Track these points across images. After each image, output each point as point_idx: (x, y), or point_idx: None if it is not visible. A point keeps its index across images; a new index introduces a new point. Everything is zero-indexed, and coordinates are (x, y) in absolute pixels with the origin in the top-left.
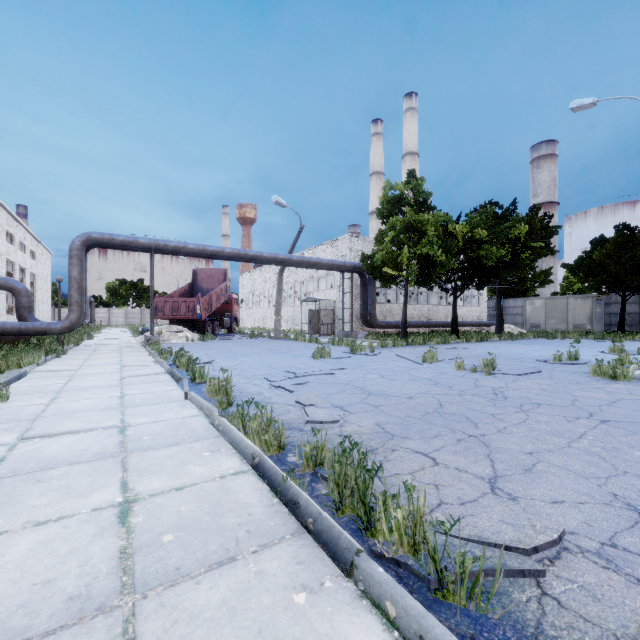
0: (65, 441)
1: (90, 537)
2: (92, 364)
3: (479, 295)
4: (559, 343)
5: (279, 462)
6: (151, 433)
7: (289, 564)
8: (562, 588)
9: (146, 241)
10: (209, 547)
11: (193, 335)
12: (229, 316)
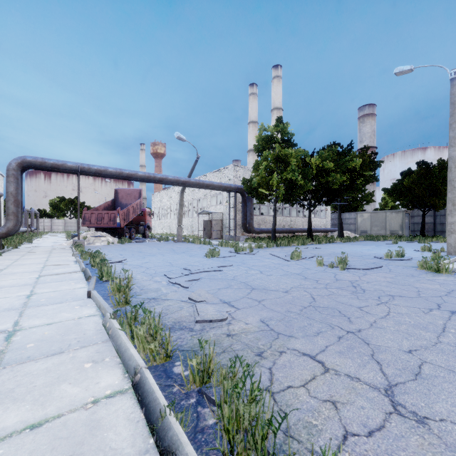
0: None
1: None
2: (19, 264)
3: (325, 210)
4: (383, 244)
5: (164, 374)
6: (38, 338)
7: None
8: None
9: (73, 164)
10: None
11: (113, 239)
12: (143, 225)
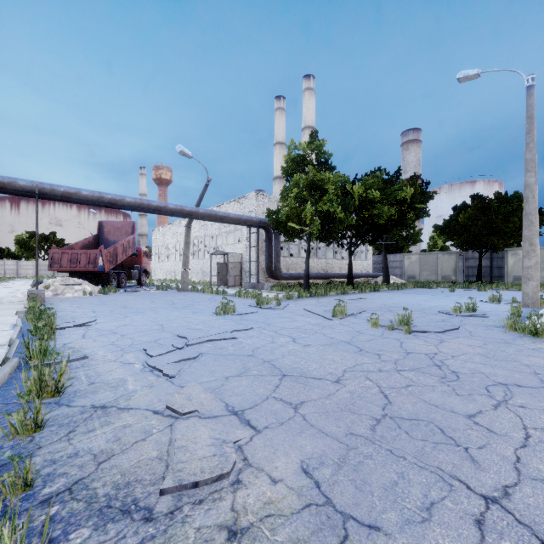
0: None
1: None
2: None
3: (366, 251)
4: (438, 292)
5: None
6: None
7: None
8: None
9: (27, 183)
10: None
11: (93, 288)
12: (138, 268)
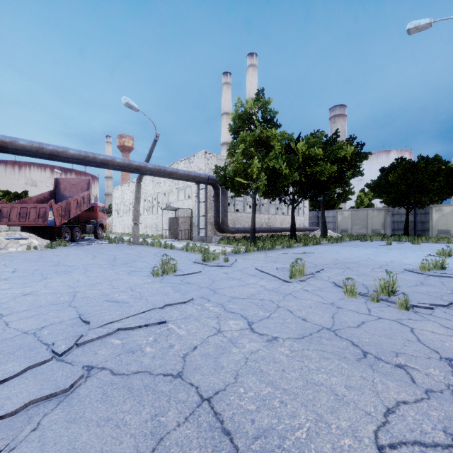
0: None
1: None
2: None
3: (304, 207)
4: (376, 245)
5: None
6: None
7: None
8: None
9: None
10: None
11: (42, 242)
12: (94, 223)
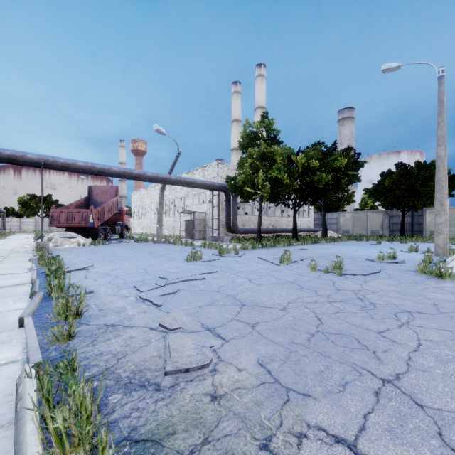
0: None
1: None
2: None
3: (308, 210)
4: (367, 244)
5: None
6: None
7: None
8: None
9: (35, 156)
10: None
11: (85, 240)
12: (120, 224)
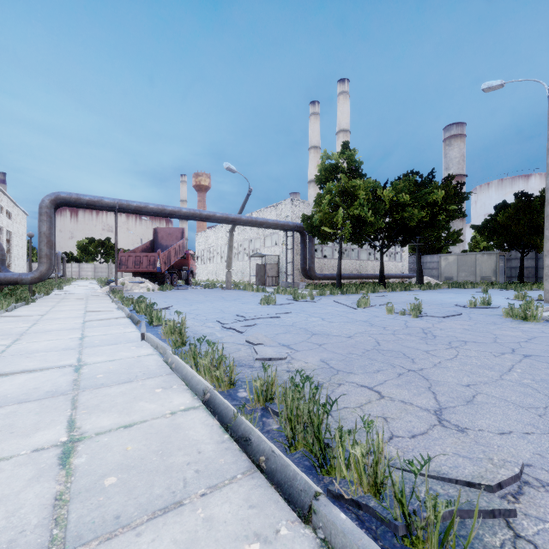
0: (18, 380)
1: (25, 482)
2: (58, 310)
3: (402, 252)
4: (470, 292)
5: (230, 397)
6: (106, 371)
7: (240, 508)
8: (534, 529)
9: (110, 201)
10: (154, 490)
11: (153, 286)
12: (186, 269)
